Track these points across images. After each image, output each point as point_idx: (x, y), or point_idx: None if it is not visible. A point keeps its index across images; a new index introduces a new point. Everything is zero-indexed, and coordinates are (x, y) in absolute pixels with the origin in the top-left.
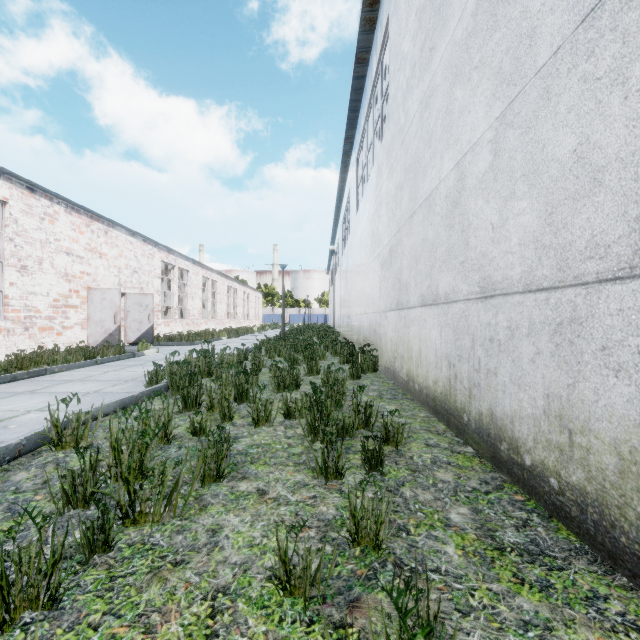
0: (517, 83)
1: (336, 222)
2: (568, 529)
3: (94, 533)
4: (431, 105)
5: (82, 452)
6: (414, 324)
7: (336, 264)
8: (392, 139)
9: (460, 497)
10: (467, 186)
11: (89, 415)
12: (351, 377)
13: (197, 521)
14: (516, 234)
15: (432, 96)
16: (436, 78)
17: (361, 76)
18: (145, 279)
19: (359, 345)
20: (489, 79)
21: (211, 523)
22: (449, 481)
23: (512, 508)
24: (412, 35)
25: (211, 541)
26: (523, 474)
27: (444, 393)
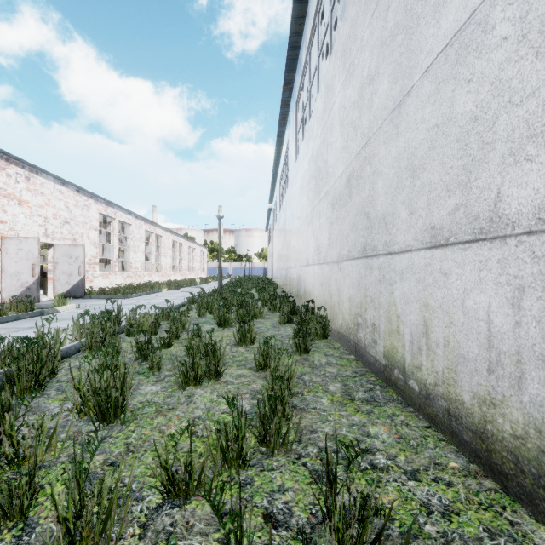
0: None
1: (274, 180)
2: None
3: None
4: None
5: None
6: (407, 279)
7: (274, 221)
8: (352, 27)
9: None
10: None
11: None
12: (297, 350)
13: None
14: None
15: None
16: None
17: None
18: (79, 230)
19: (299, 299)
20: None
21: None
22: None
23: None
24: None
25: None
26: None
27: (536, 444)
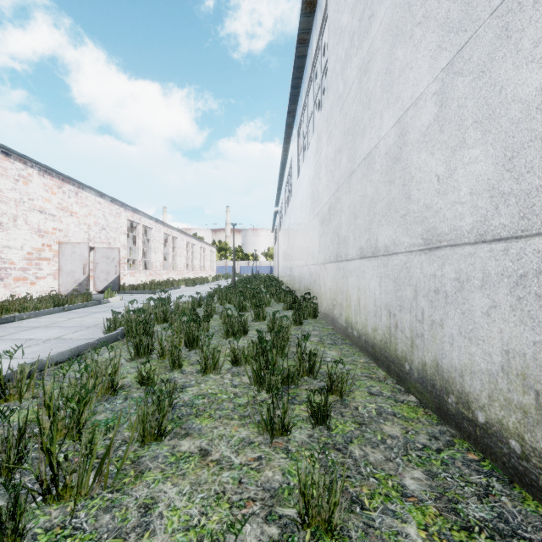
0: (468, 28)
1: (280, 187)
2: (534, 499)
3: (1, 520)
4: (370, 69)
5: (5, 416)
6: (353, 275)
7: (280, 223)
8: (331, 107)
9: (412, 457)
10: (409, 141)
11: (35, 366)
12: (294, 323)
13: (130, 493)
14: (466, 183)
15: (371, 61)
16: (375, 43)
17: (302, 55)
18: (112, 235)
19: (300, 293)
20: (434, 31)
21: (145, 496)
22: (397, 436)
23: (468, 470)
24: (351, 8)
25: (142, 522)
26: (475, 431)
27: (384, 341)
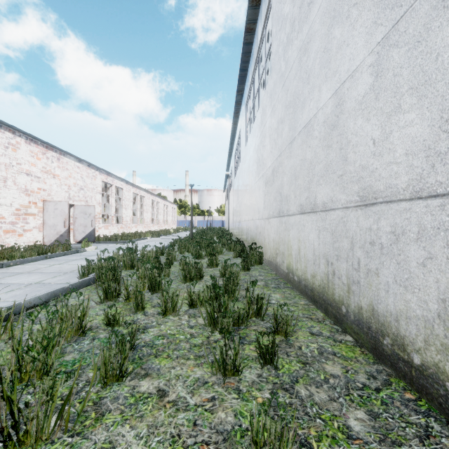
0: (403, 3)
1: (230, 154)
2: None
3: None
4: (309, 49)
5: None
6: (294, 228)
7: (230, 184)
8: (274, 85)
9: (354, 396)
10: (345, 109)
11: (11, 310)
12: (243, 269)
13: (89, 437)
14: (402, 145)
15: (310, 41)
16: (314, 26)
17: (249, 42)
18: (89, 194)
19: (247, 243)
20: (370, 10)
21: (103, 440)
22: (339, 376)
23: (407, 410)
24: None
25: None
26: (411, 371)
27: (322, 286)
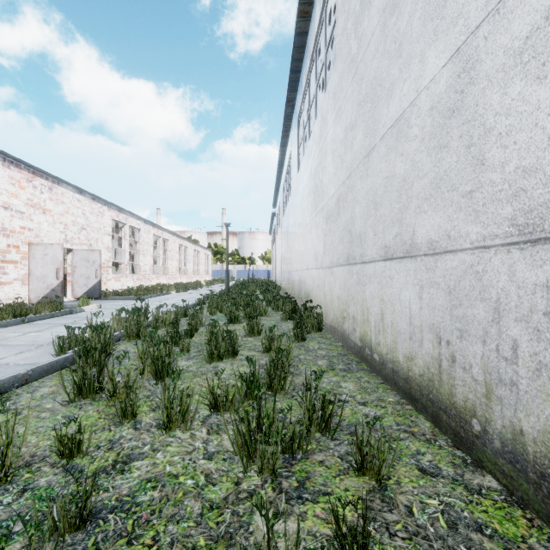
0: None
1: (277, 186)
2: None
3: None
4: (402, 2)
5: None
6: (372, 281)
7: (277, 225)
8: (340, 78)
9: None
10: (481, 75)
11: None
12: (295, 339)
13: None
14: None
15: None
16: None
17: (303, 32)
18: (94, 236)
19: (300, 300)
20: None
21: None
22: None
23: None
24: None
25: None
26: None
27: (427, 377)
